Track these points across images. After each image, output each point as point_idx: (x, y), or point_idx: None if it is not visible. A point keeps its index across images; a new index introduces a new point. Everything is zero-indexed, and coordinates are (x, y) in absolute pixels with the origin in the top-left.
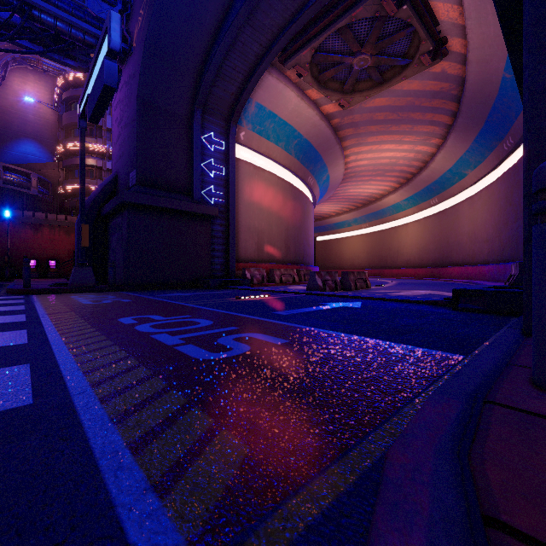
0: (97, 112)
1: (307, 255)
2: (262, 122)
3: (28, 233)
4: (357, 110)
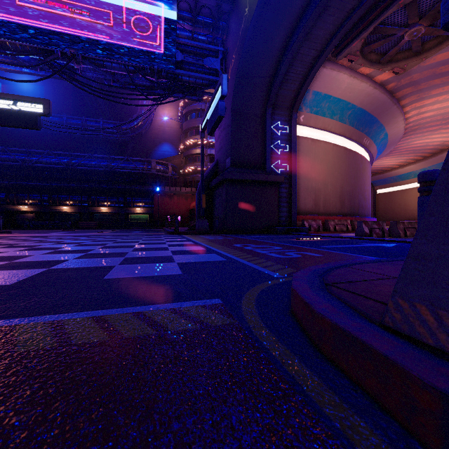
0: (213, 129)
1: (363, 208)
2: (318, 104)
3: (167, 200)
4: (416, 70)
